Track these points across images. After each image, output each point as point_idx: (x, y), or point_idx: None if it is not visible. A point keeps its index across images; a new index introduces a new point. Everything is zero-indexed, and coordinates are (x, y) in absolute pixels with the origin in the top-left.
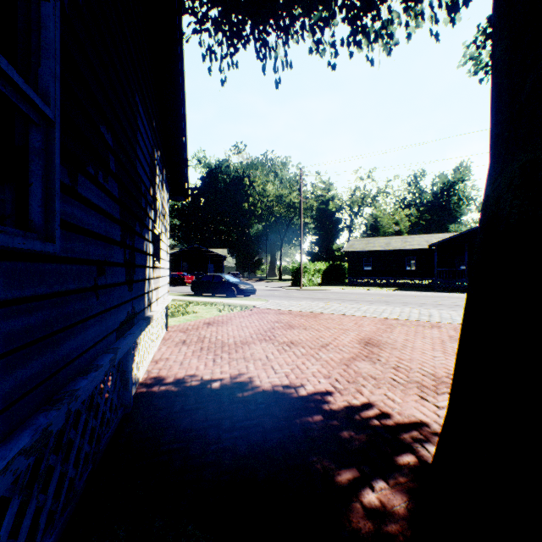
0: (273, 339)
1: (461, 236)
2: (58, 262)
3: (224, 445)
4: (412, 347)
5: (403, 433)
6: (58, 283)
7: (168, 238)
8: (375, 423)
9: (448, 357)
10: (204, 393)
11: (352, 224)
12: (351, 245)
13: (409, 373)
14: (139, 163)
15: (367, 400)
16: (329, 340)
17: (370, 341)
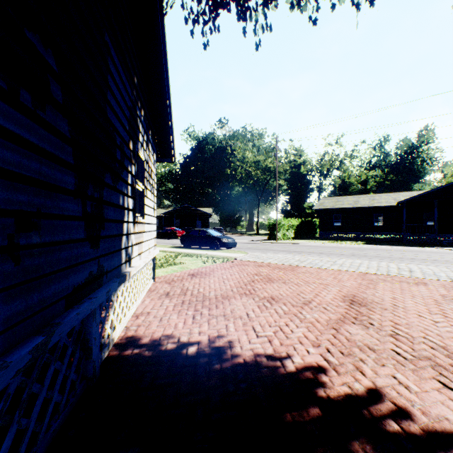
0: (254, 293)
1: (431, 193)
2: None
3: None
4: (404, 308)
5: None
6: None
7: (154, 195)
8: (395, 430)
9: (452, 323)
10: (178, 361)
11: (322, 185)
12: (322, 203)
13: (413, 345)
14: (111, 110)
15: (372, 386)
16: (311, 297)
17: (355, 299)
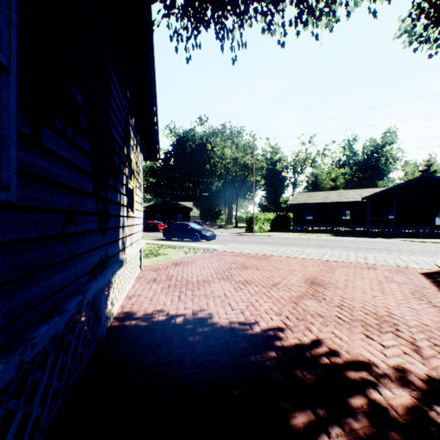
0: (230, 278)
1: (390, 190)
2: (15, 210)
3: (185, 381)
4: (352, 287)
5: (353, 373)
6: (15, 231)
7: (142, 192)
8: (325, 362)
9: (387, 297)
10: (169, 328)
11: (296, 181)
12: (295, 198)
13: (353, 312)
14: (112, 125)
15: (316, 338)
16: (279, 280)
17: (315, 281)
